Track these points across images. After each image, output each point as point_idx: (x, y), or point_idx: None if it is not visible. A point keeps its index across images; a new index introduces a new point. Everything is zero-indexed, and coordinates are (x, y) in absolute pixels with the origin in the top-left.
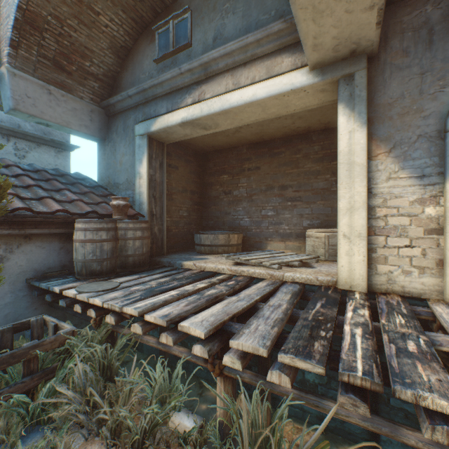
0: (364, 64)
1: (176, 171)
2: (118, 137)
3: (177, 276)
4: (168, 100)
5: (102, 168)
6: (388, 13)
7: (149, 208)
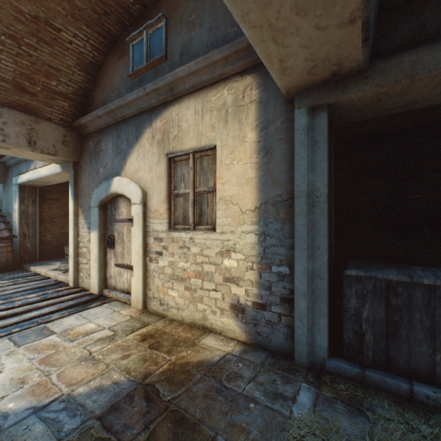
0: (72, 166)
1: (58, 202)
2: (10, 182)
3: (7, 276)
4: (26, 164)
5: (5, 201)
6: (83, 140)
7: (21, 231)
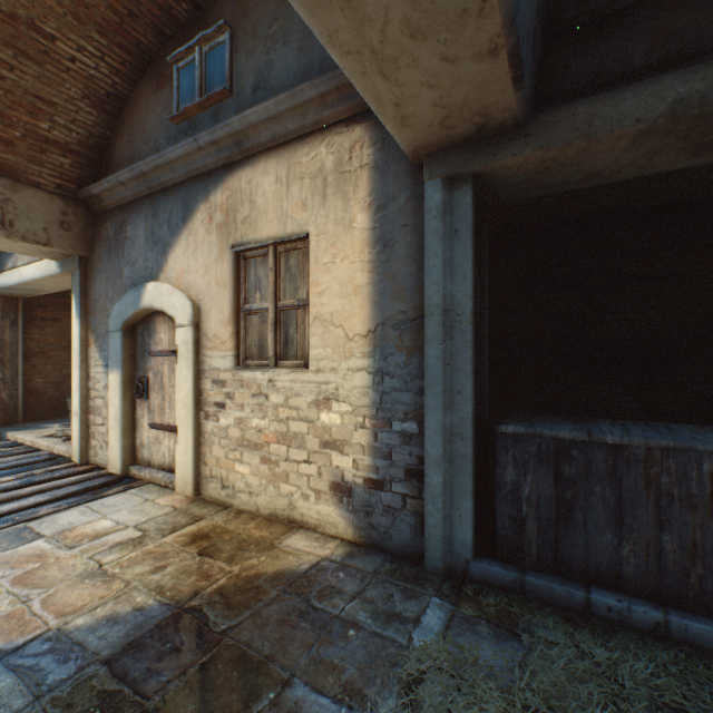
0: (78, 264)
1: (57, 324)
2: None
3: None
4: None
5: None
6: (96, 222)
7: None
